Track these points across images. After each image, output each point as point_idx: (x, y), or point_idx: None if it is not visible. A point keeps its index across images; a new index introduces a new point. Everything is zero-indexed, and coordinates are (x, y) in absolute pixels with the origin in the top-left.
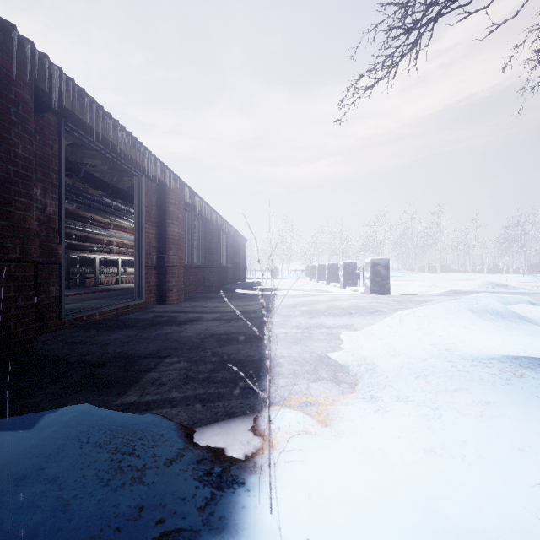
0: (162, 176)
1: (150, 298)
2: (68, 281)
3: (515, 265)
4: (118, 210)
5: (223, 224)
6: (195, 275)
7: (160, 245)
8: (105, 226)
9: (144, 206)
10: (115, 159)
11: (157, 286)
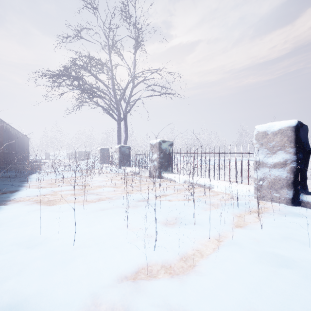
0: None
1: None
2: None
3: None
4: None
5: (17, 133)
6: (4, 156)
7: None
8: None
9: None
10: None
11: None
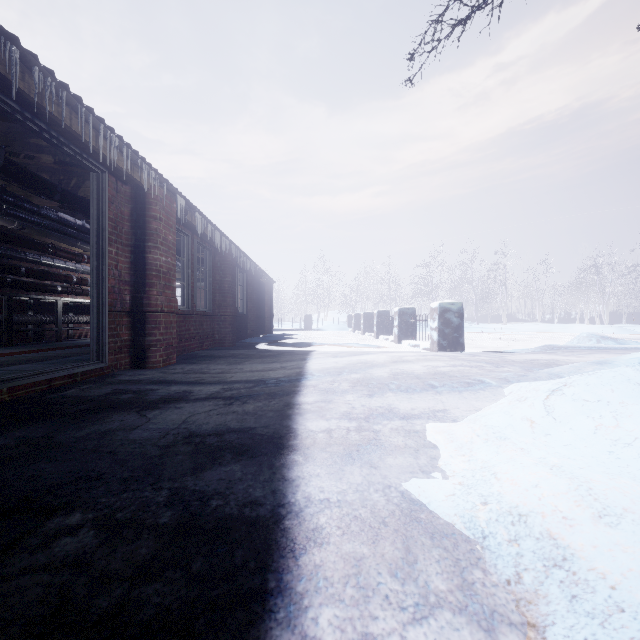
0: (137, 174)
1: (120, 359)
2: (10, 334)
3: (589, 314)
4: (85, 233)
5: (240, 257)
6: (199, 325)
7: (137, 280)
8: (74, 258)
9: (107, 218)
10: (46, 135)
11: (132, 341)
